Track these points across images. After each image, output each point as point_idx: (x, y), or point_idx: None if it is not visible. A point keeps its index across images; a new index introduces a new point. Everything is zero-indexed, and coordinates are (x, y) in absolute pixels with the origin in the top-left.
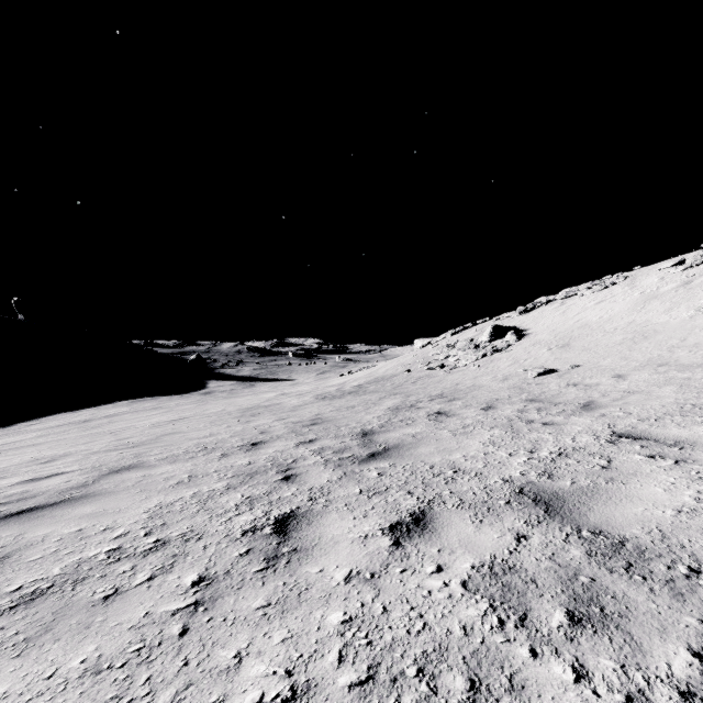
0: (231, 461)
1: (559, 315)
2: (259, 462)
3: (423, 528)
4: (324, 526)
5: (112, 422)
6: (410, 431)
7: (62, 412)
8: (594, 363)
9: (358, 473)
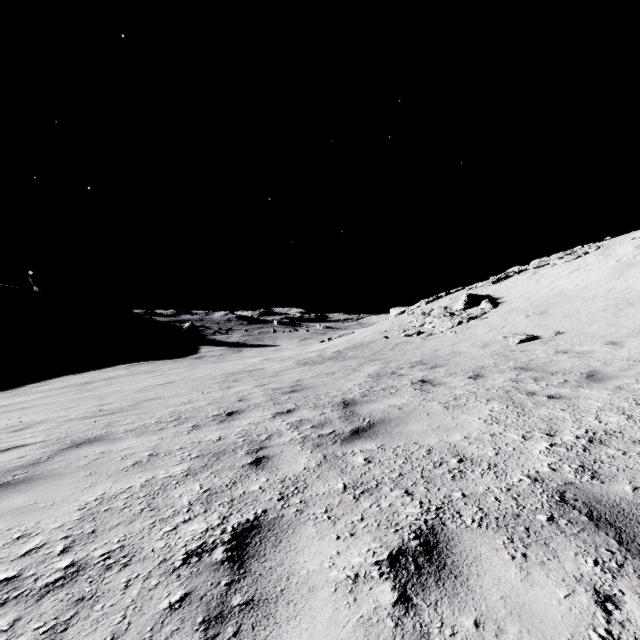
0: (200, 436)
1: (533, 284)
2: (230, 438)
3: (439, 566)
4: (296, 551)
5: (108, 385)
6: (395, 401)
7: (67, 374)
8: (579, 329)
9: (341, 458)
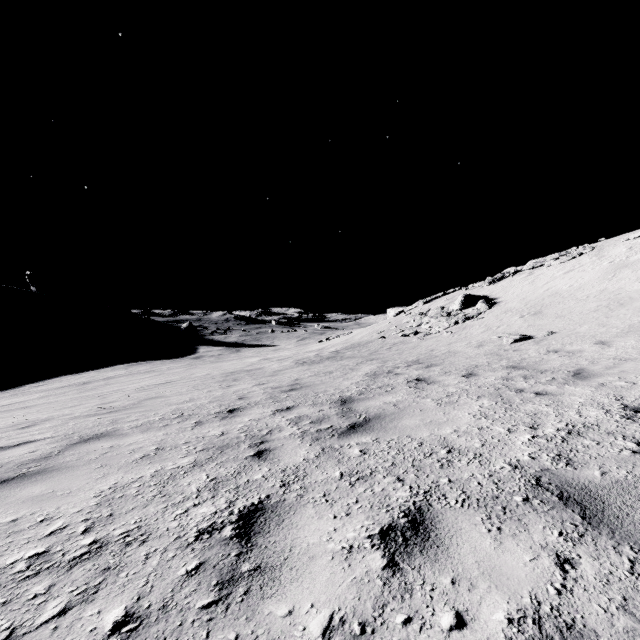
0: (204, 431)
1: (528, 284)
2: (233, 433)
3: (424, 538)
4: (297, 528)
5: (107, 384)
6: (390, 399)
7: (66, 374)
8: (571, 329)
9: (338, 450)
